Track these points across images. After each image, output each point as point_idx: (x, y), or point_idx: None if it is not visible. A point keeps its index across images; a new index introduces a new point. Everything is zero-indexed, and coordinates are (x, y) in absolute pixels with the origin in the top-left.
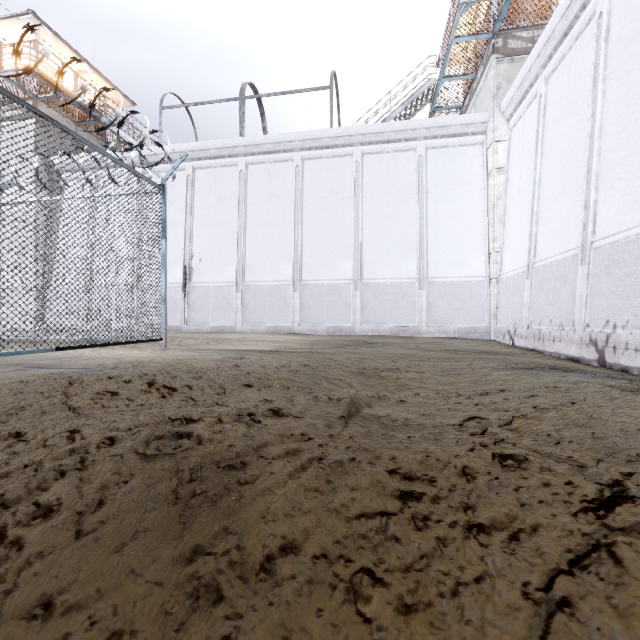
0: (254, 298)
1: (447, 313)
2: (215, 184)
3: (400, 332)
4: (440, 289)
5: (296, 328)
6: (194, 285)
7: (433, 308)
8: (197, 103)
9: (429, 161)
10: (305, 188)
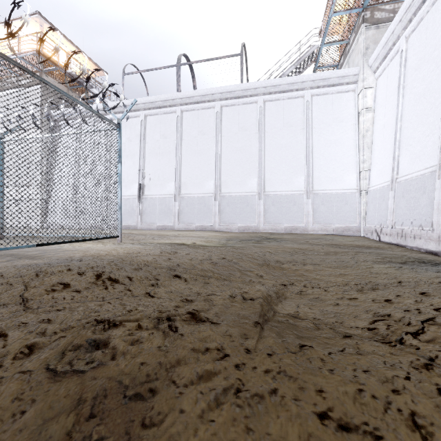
0: (187, 206)
1: (327, 216)
2: (160, 126)
3: (292, 230)
4: (322, 198)
5: (216, 227)
6: (146, 197)
7: (317, 212)
8: (148, 70)
9: (314, 105)
10: (223, 127)
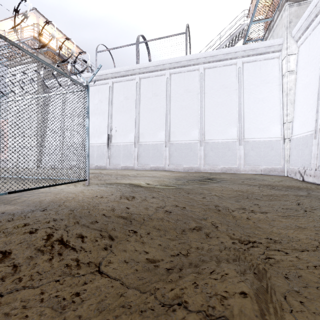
0: (144, 151)
1: (256, 159)
2: (123, 90)
3: (227, 170)
4: (252, 145)
5: (167, 167)
6: (113, 144)
7: (247, 156)
8: (114, 48)
9: (244, 70)
10: (172, 90)
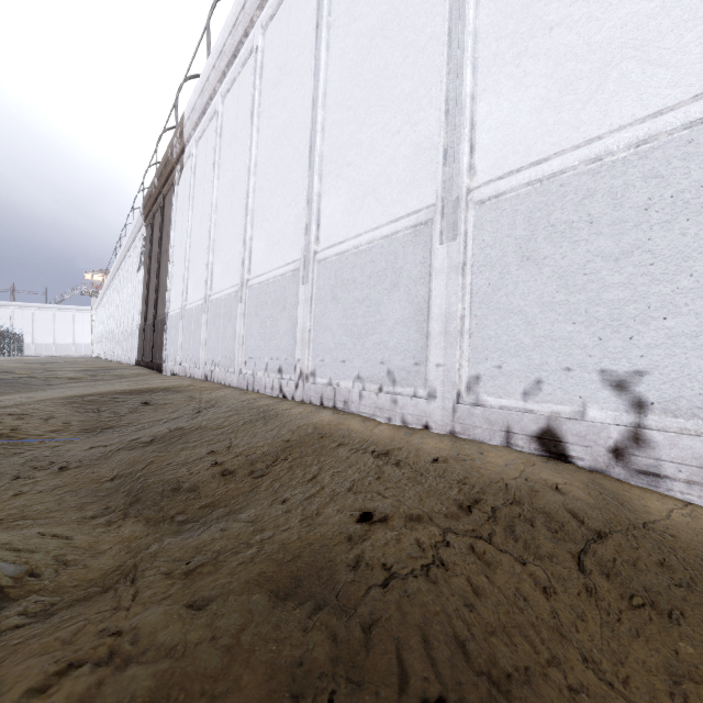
0: None
1: (81, 351)
2: (0, 313)
3: (68, 356)
4: (79, 346)
5: (34, 355)
6: None
7: (77, 350)
8: None
9: (77, 315)
10: (37, 318)
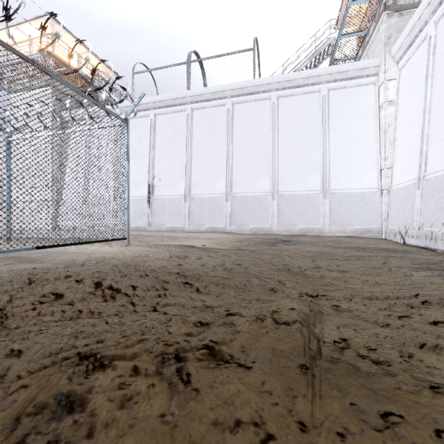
0: (197, 206)
1: (346, 217)
2: (170, 125)
3: (307, 232)
4: (340, 198)
5: (228, 228)
6: (155, 197)
7: (334, 213)
8: (157, 68)
9: (331, 99)
10: (234, 125)
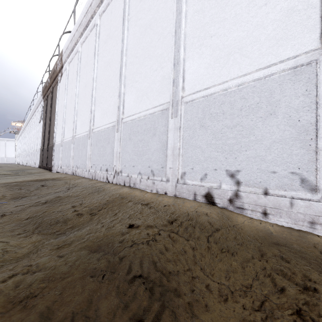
0: None
1: (9, 161)
2: None
3: (2, 163)
4: (8, 158)
5: None
6: None
7: (7, 160)
8: None
9: (7, 143)
10: None
